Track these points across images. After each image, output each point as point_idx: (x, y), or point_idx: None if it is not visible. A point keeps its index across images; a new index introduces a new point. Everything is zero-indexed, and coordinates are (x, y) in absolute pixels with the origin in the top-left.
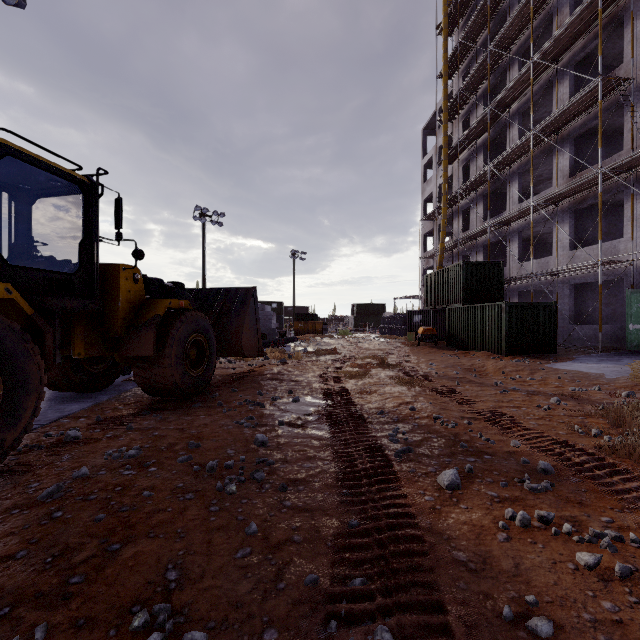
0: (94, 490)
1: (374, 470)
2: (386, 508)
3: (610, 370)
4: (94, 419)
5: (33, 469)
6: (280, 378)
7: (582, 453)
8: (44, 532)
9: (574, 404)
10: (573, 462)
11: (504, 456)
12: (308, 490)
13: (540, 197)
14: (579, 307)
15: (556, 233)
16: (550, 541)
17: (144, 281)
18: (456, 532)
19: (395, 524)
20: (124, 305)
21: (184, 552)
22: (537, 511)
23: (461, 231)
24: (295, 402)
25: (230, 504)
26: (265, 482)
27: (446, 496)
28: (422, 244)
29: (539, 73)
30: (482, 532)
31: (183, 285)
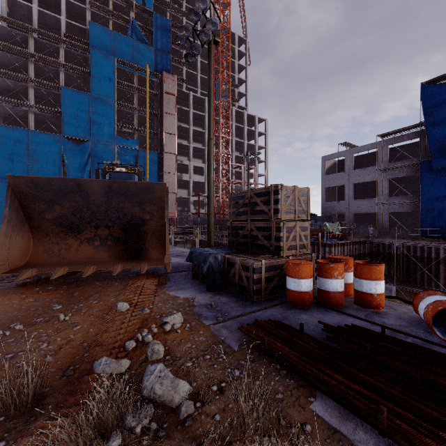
0: None
1: None
2: None
3: None
4: None
5: None
6: None
7: None
8: None
9: None
10: None
11: None
12: None
13: None
14: None
15: None
16: None
17: None
18: None
19: None
20: None
21: None
22: None
23: None
24: None
25: None
26: None
27: None
28: None
29: None
30: None
31: None
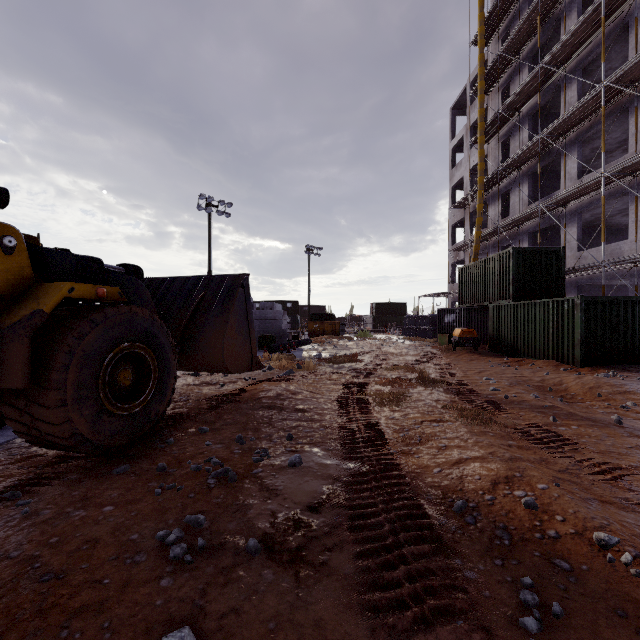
0: None
1: None
2: None
3: None
4: None
5: None
6: (279, 405)
7: None
8: None
9: None
10: None
11: None
12: None
13: (616, 164)
14: None
15: (634, 211)
16: None
17: (39, 254)
18: None
19: None
20: None
21: None
22: None
23: (499, 218)
24: (293, 466)
25: None
26: None
27: None
28: (450, 236)
29: (609, 13)
30: None
31: (140, 269)
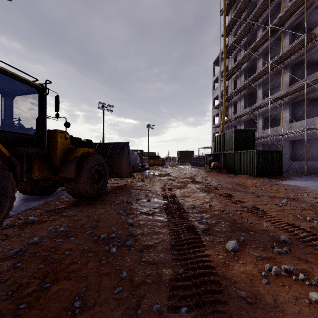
0: (39, 250)
1: (191, 240)
2: (198, 263)
3: (312, 185)
4: (44, 210)
5: (9, 238)
6: (141, 188)
7: (304, 231)
8: (9, 275)
9: (295, 203)
10: (299, 236)
11: (261, 232)
12: (155, 251)
13: (274, 96)
14: (294, 152)
15: (282, 114)
16: (292, 284)
17: (71, 139)
18: (238, 278)
19: (203, 273)
20: (60, 151)
21: (85, 289)
22: (283, 266)
23: (233, 114)
24: (148, 201)
25: (112, 259)
26: (132, 246)
27: (231, 256)
28: (213, 120)
29: (273, 33)
30: (253, 278)
31: (91, 141)
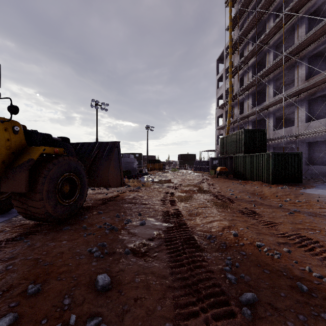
0: None
1: None
2: None
3: None
4: None
5: None
6: (134, 202)
7: None
8: None
9: None
10: None
11: None
12: None
13: (289, 91)
14: (310, 155)
15: (297, 113)
16: None
17: (27, 133)
18: None
19: None
20: (2, 151)
21: None
22: None
23: (239, 114)
24: (142, 225)
25: None
26: None
27: None
28: (216, 122)
29: (287, 21)
30: None
31: (68, 139)
